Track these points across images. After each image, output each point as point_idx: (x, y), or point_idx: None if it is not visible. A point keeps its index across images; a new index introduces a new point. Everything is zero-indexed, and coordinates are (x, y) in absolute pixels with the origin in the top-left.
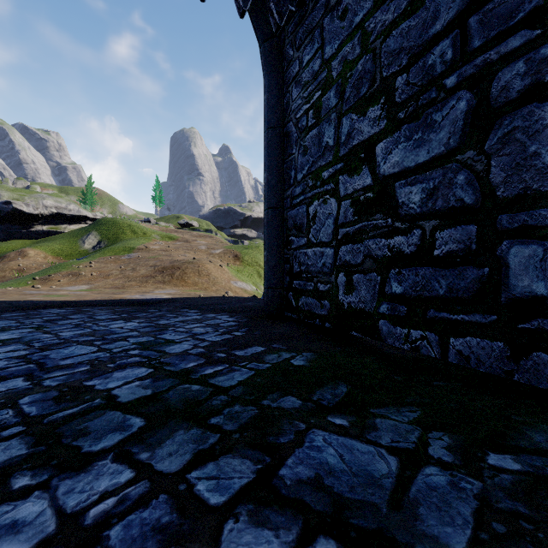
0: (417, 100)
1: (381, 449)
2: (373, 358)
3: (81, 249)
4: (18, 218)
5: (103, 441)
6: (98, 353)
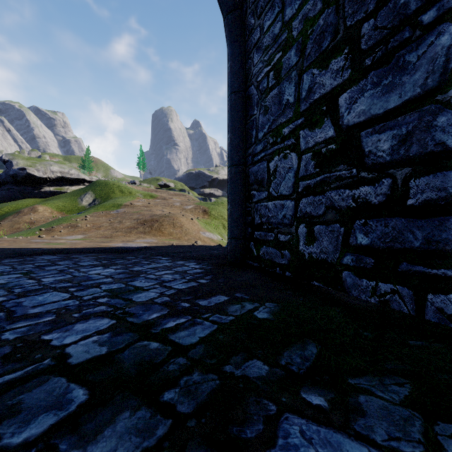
0: (386, 44)
1: (378, 451)
2: (338, 310)
3: (80, 206)
4: (31, 181)
5: (30, 426)
6: (69, 300)
